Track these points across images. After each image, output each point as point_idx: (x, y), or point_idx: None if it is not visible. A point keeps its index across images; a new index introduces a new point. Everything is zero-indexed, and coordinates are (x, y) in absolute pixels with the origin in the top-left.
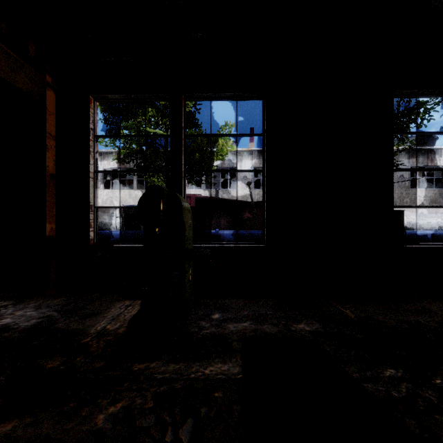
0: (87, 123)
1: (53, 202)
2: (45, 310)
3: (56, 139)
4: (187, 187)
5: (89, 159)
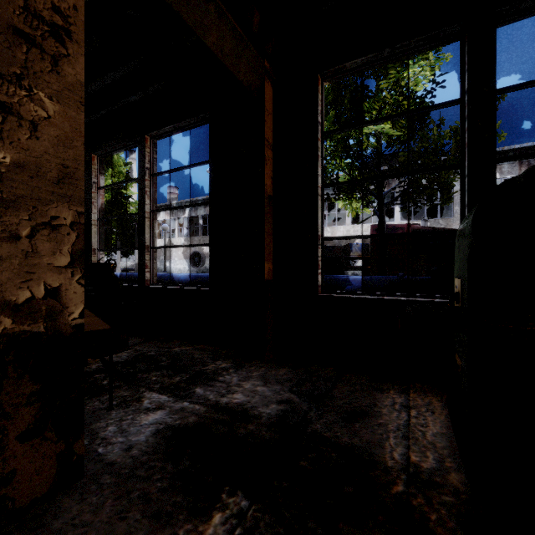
0: (314, 115)
1: (270, 234)
2: (277, 387)
3: (273, 148)
4: (365, 222)
5: (317, 168)
